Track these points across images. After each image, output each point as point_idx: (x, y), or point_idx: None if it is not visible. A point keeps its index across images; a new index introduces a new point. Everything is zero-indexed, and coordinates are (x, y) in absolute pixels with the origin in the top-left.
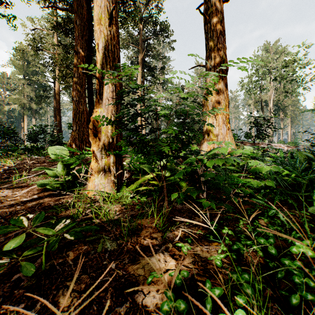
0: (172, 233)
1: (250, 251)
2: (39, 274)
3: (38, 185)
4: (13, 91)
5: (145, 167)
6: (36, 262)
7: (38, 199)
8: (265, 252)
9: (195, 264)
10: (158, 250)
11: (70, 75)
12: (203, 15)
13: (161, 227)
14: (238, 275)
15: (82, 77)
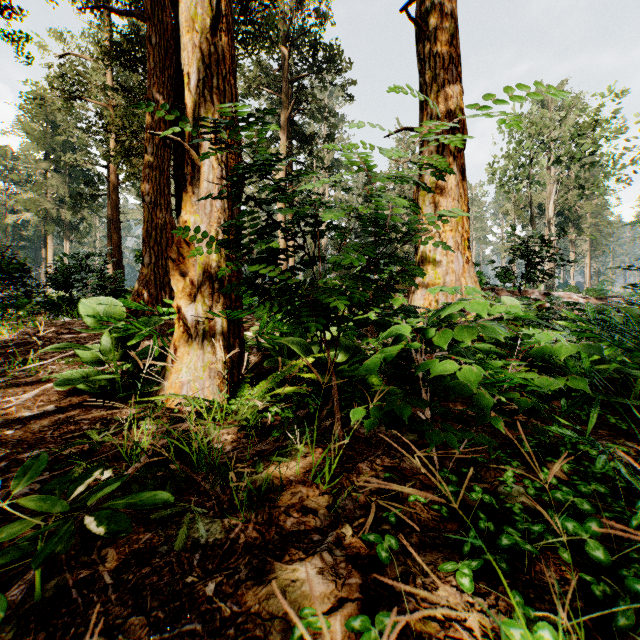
0: (352, 497)
1: (539, 548)
2: (25, 612)
3: (56, 382)
4: (23, 184)
5: (293, 342)
6: (23, 580)
7: (56, 414)
8: (572, 550)
9: (408, 582)
10: (320, 544)
11: (138, 151)
12: (414, 24)
13: (327, 483)
14: (525, 632)
15: (164, 153)
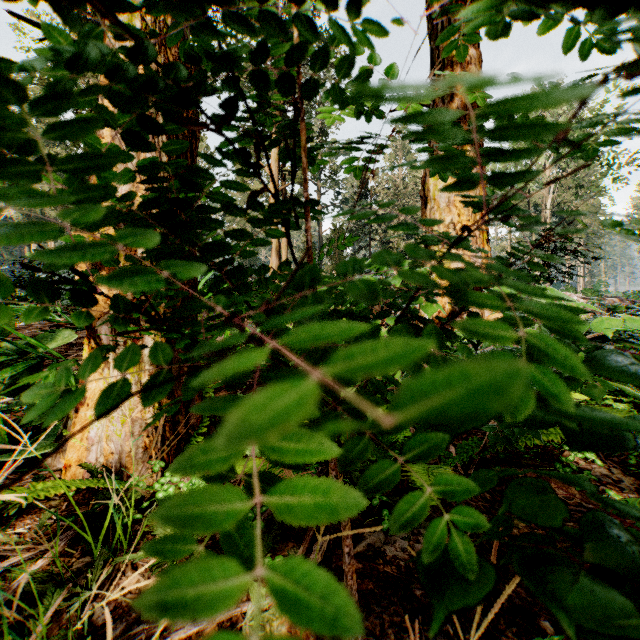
0: None
1: None
2: None
3: None
4: None
5: None
6: None
7: None
8: None
9: None
10: None
11: None
12: None
13: None
14: None
15: None
